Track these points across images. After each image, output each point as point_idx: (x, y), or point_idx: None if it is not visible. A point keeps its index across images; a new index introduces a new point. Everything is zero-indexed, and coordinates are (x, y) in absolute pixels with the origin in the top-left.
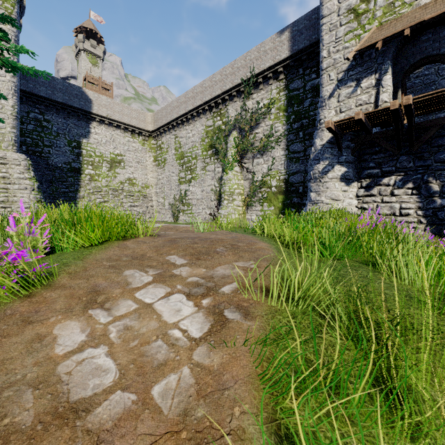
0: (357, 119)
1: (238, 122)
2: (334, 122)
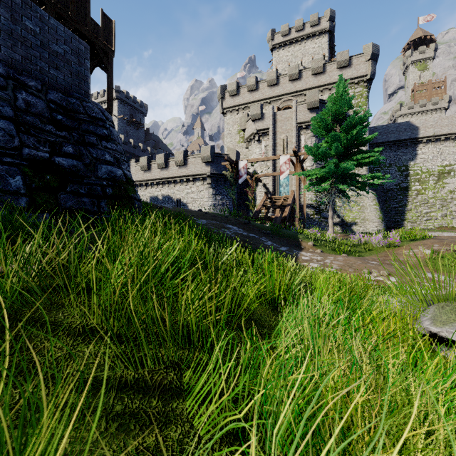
0: None
1: None
2: None
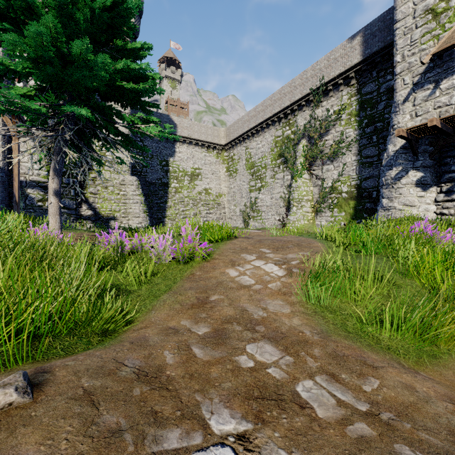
0: (431, 125)
1: (307, 131)
2: (406, 129)
